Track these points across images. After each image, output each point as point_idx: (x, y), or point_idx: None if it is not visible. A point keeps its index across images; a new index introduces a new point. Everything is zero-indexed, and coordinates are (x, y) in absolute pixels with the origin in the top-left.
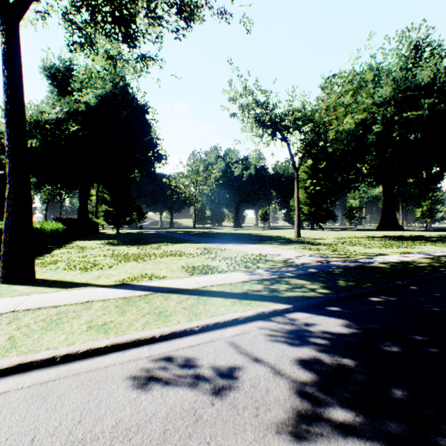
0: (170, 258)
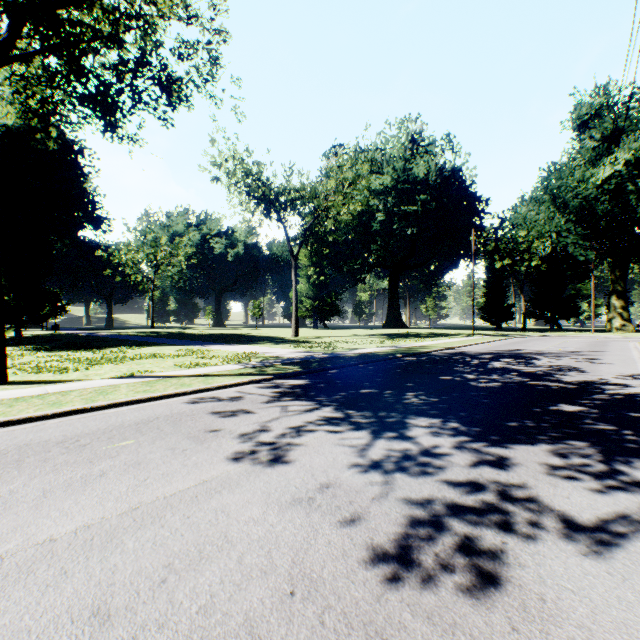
0: (152, 360)
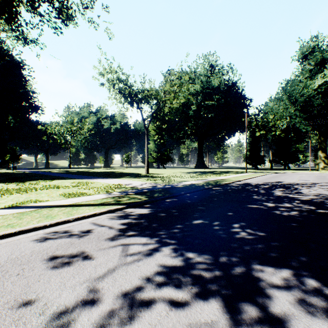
0: (50, 190)
